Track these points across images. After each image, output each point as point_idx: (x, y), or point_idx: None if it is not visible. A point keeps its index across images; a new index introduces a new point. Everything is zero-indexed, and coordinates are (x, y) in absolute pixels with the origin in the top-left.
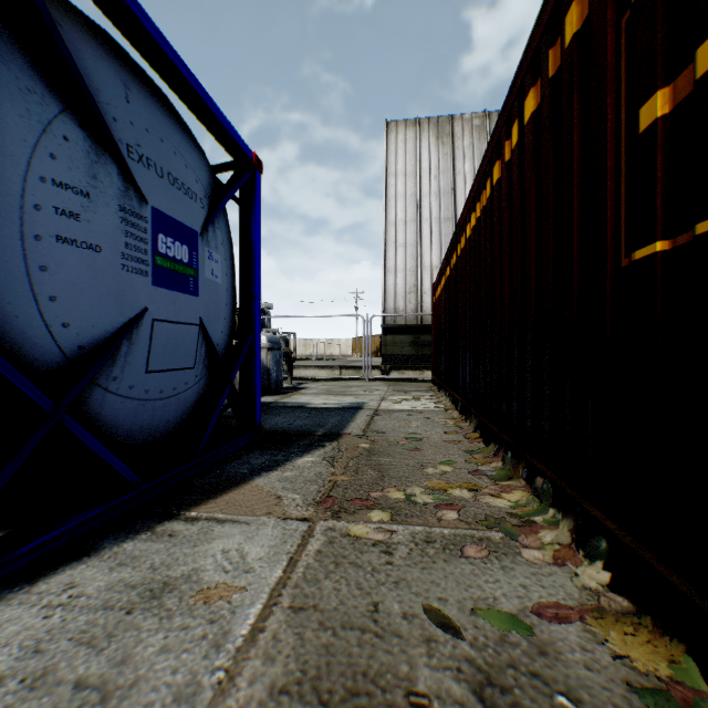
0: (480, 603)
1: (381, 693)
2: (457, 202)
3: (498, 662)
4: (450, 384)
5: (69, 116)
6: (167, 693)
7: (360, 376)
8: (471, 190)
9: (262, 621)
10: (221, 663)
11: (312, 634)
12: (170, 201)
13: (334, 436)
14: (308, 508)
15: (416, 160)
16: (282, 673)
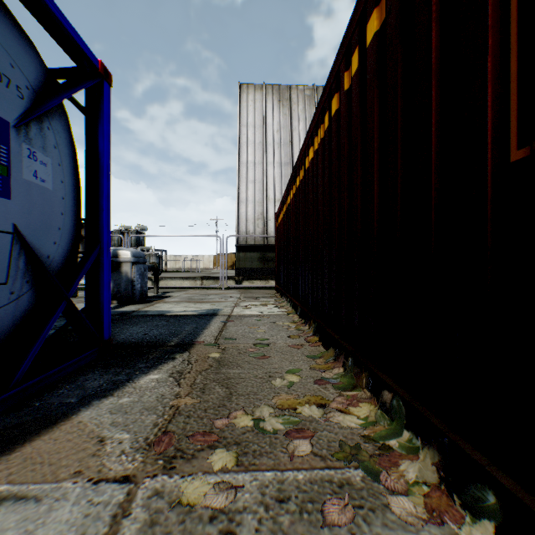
0: None
1: None
2: (294, 152)
3: None
4: (291, 292)
5: None
6: None
7: (217, 285)
8: (310, 128)
9: None
10: None
11: None
12: None
13: (187, 346)
14: (135, 455)
15: (263, 116)
16: None
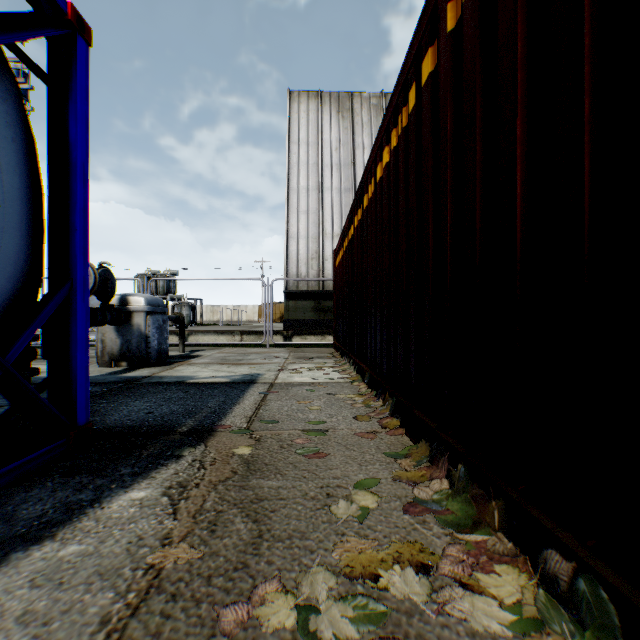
0: None
1: None
2: (356, 175)
3: None
4: (354, 351)
5: None
6: None
7: (260, 342)
8: (384, 120)
9: None
10: None
11: None
12: None
13: (204, 433)
14: None
15: (318, 131)
16: None
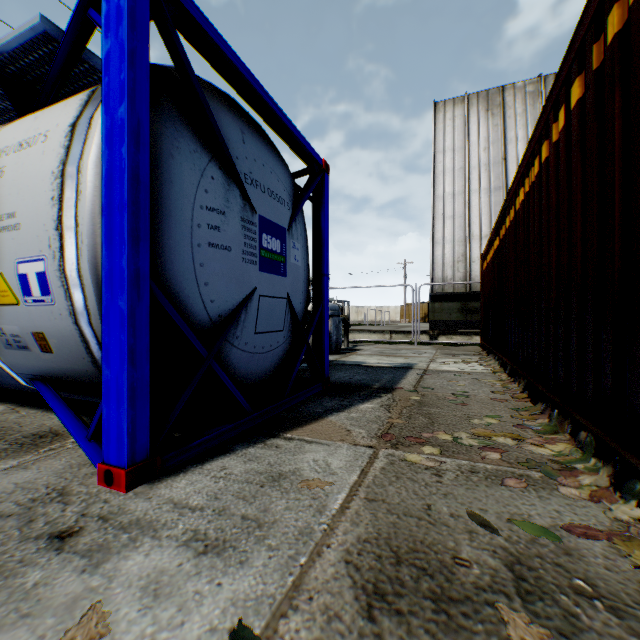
0: (515, 516)
1: (434, 553)
2: (508, 171)
3: (527, 552)
4: (499, 348)
5: (213, 162)
6: (294, 529)
7: (409, 340)
8: (519, 167)
9: (347, 503)
10: (324, 521)
11: (382, 515)
12: (269, 209)
13: (388, 389)
14: (371, 439)
15: (464, 135)
16: (364, 532)
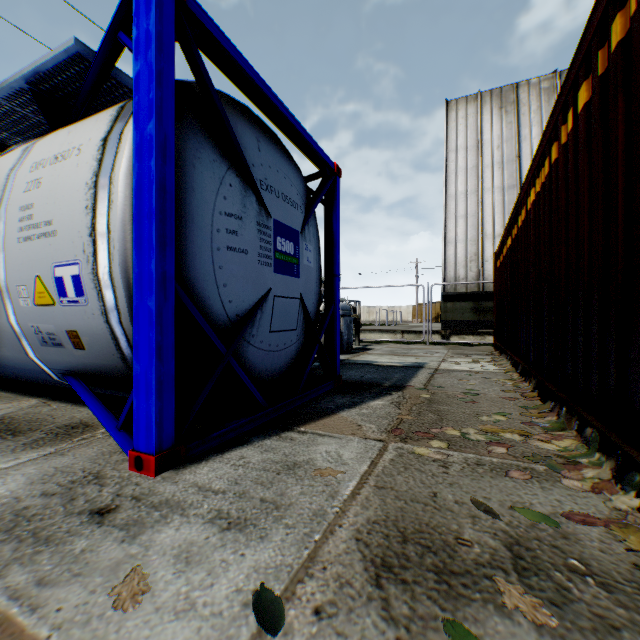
0: (517, 504)
1: (438, 534)
2: (522, 169)
3: (526, 535)
4: (511, 348)
5: (231, 170)
6: (309, 511)
7: (420, 340)
8: (530, 167)
9: (358, 490)
10: (336, 504)
11: (391, 501)
12: (283, 213)
13: (399, 387)
14: (381, 434)
15: (477, 134)
16: (374, 515)
